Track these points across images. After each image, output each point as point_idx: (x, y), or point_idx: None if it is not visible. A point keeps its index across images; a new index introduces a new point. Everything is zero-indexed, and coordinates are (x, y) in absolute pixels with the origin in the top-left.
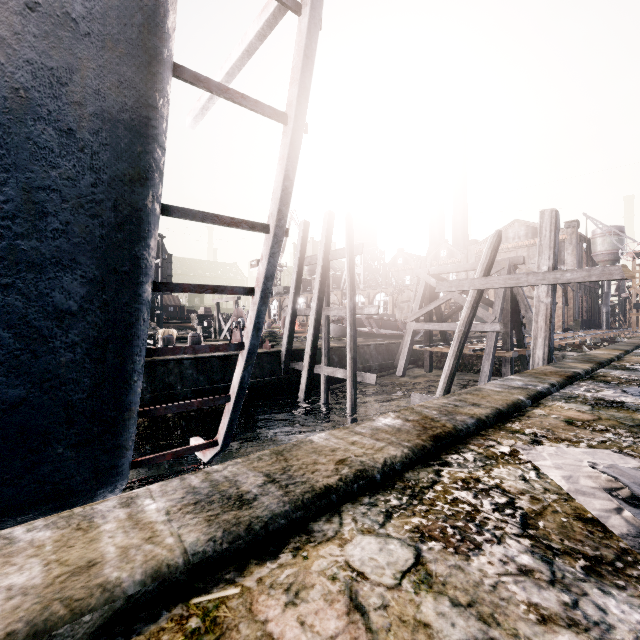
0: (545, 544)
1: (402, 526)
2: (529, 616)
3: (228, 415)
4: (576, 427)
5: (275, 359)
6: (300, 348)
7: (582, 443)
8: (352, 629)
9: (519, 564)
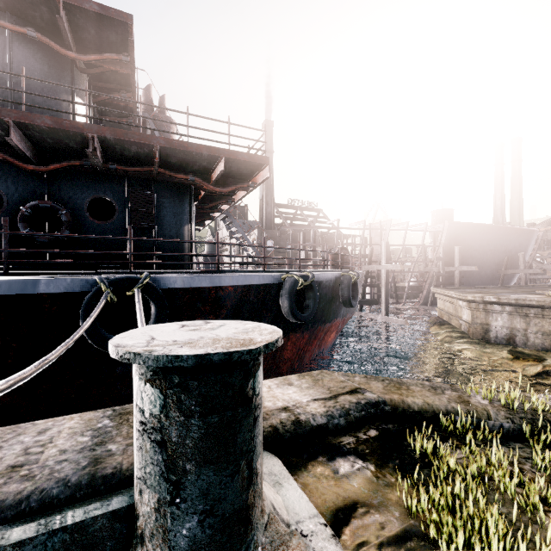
0: None
1: None
2: None
3: None
4: None
5: None
6: None
7: None
8: None
9: None
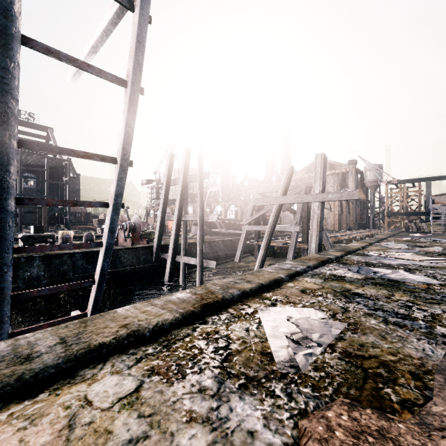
0: (228, 371)
1: (143, 367)
2: (183, 419)
3: (94, 294)
4: (305, 294)
5: (148, 252)
6: (168, 243)
7: (300, 304)
8: (55, 441)
9: (202, 386)
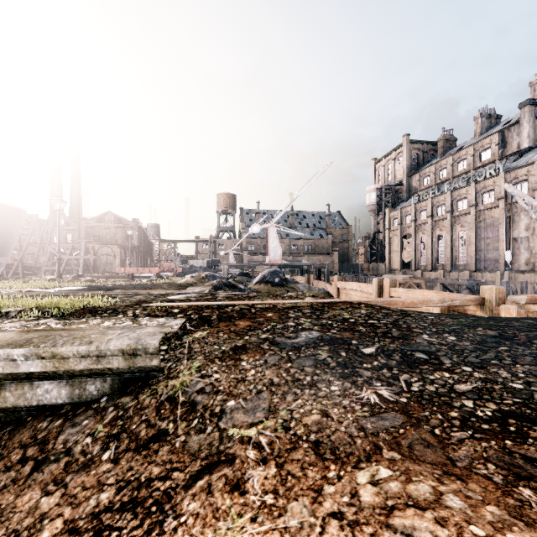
0: None
1: None
2: None
3: None
4: None
5: None
6: None
7: None
8: None
9: None
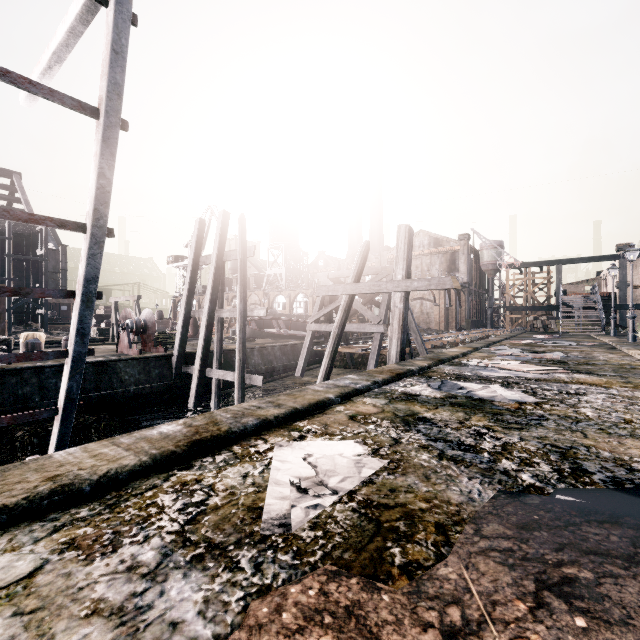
0: (186, 538)
1: (59, 539)
2: (82, 612)
3: (56, 430)
4: (353, 421)
5: (165, 363)
6: (195, 351)
7: (339, 436)
8: None
9: (136, 561)
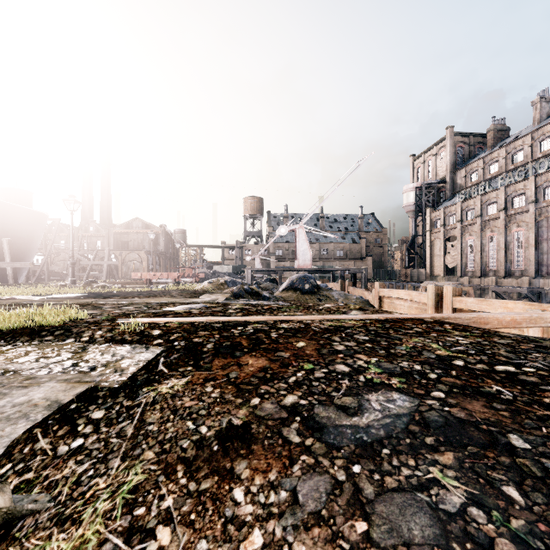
0: None
1: None
2: None
3: None
4: None
5: None
6: None
7: None
8: None
9: None
